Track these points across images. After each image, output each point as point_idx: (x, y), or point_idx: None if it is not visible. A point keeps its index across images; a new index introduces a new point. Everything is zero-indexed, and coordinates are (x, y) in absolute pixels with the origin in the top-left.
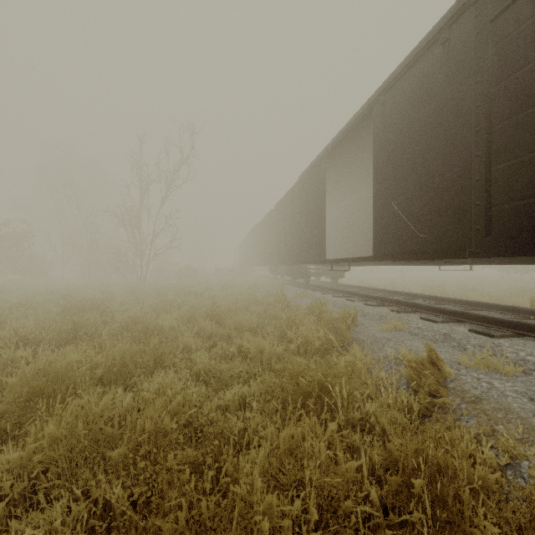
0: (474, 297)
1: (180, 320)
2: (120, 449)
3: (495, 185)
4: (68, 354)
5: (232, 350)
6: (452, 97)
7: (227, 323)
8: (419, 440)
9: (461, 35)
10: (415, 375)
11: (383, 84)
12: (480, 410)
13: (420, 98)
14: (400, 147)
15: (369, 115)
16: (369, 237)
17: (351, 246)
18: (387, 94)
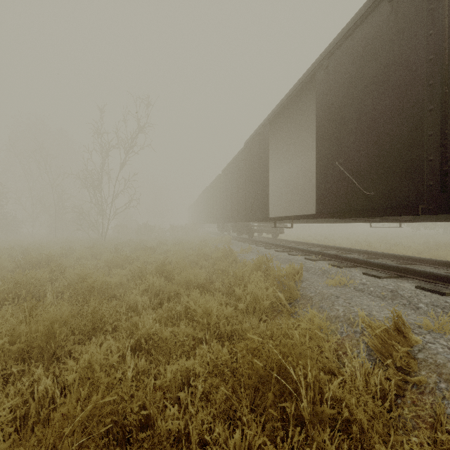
0: (399, 251)
1: (130, 276)
2: None
3: None
4: None
5: (179, 309)
6: (401, 53)
7: (176, 279)
8: None
9: None
10: (379, 344)
11: (326, 48)
12: None
13: (366, 58)
14: (344, 108)
15: (311, 82)
16: (305, 198)
17: (289, 206)
18: (330, 59)
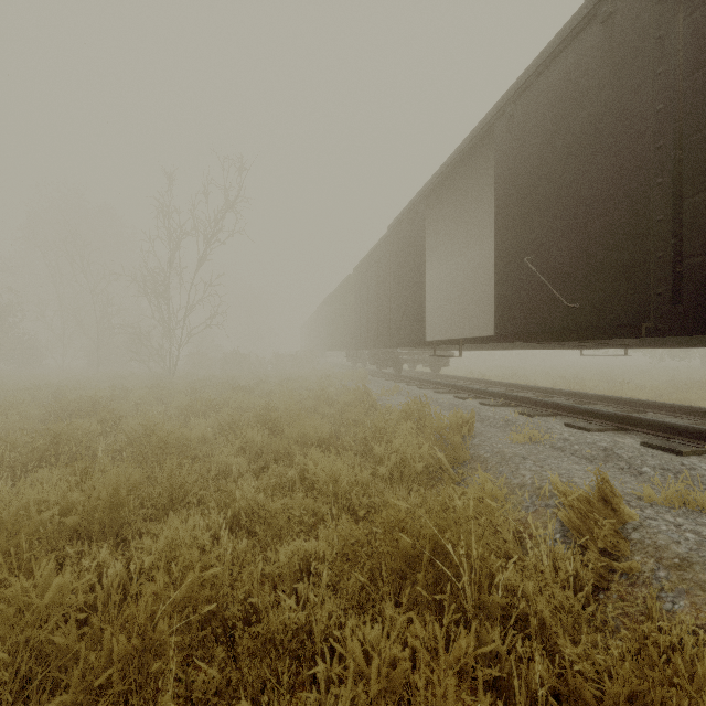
0: (626, 392)
1: (217, 428)
2: (65, 695)
3: (688, 226)
4: (22, 490)
5: (292, 475)
6: (618, 99)
7: (286, 432)
8: (627, 666)
9: (632, 6)
10: (577, 520)
11: (510, 88)
12: (692, 583)
13: (568, 104)
14: (537, 178)
15: (488, 136)
16: (482, 311)
17: (458, 323)
18: (516, 104)
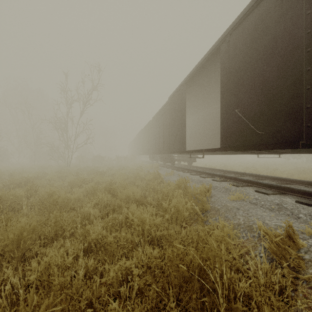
0: (277, 174)
1: (86, 193)
2: None
3: None
4: None
5: (121, 218)
6: (285, 28)
7: (119, 195)
8: None
9: None
10: (275, 248)
11: (228, 27)
12: None
13: (258, 33)
14: (241, 71)
15: (216, 53)
16: (211, 137)
17: (200, 142)
18: (231, 35)
